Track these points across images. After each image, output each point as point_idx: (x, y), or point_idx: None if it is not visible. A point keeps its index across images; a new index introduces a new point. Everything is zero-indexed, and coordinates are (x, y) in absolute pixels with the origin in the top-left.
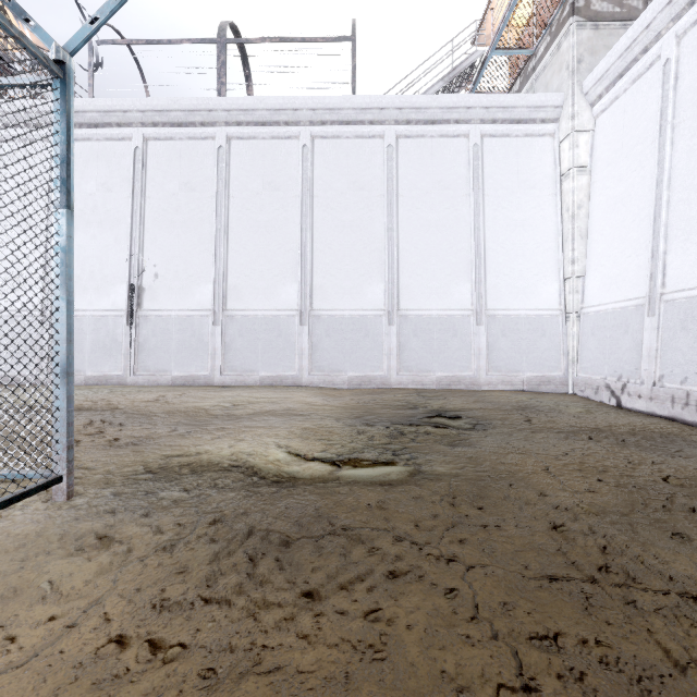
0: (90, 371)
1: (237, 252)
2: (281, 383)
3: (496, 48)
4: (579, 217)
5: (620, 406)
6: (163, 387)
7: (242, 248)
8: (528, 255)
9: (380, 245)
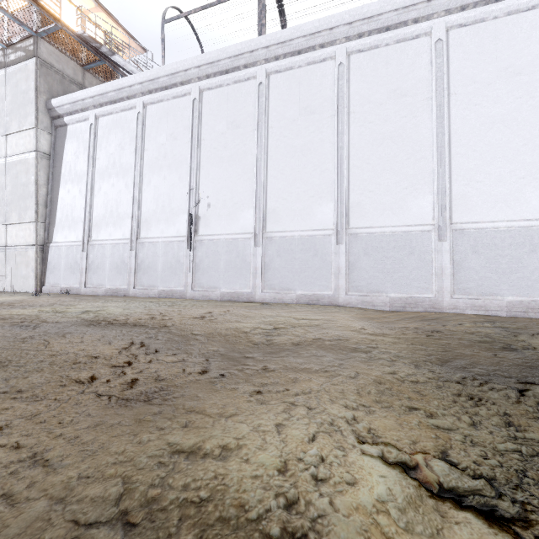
0: (162, 287)
1: (275, 177)
2: (317, 302)
3: None
4: None
5: None
6: (213, 302)
7: (279, 174)
8: None
9: (427, 153)
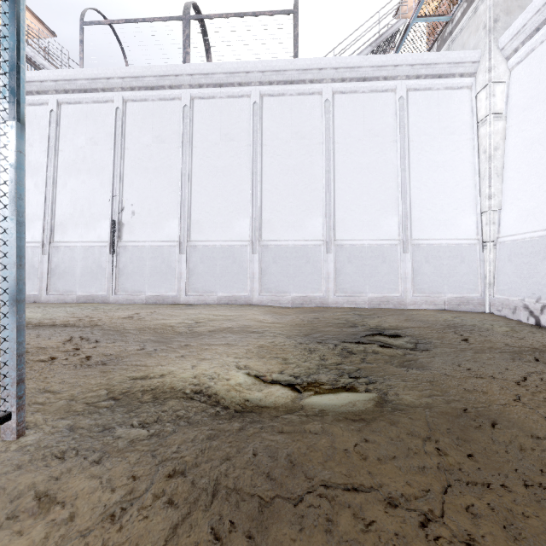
0: (80, 292)
1: (199, 192)
2: (235, 302)
3: (417, 16)
4: (496, 157)
5: (539, 325)
6: (139, 305)
7: (203, 190)
8: (448, 192)
9: (319, 185)
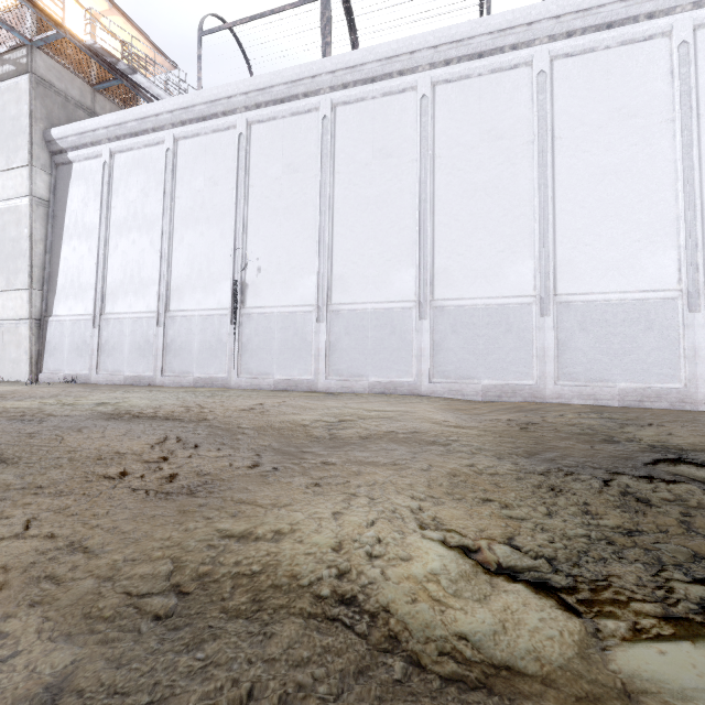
0: (198, 373)
1: (343, 235)
2: (395, 392)
3: None
4: None
5: None
6: (265, 391)
7: (348, 231)
8: None
9: (527, 209)
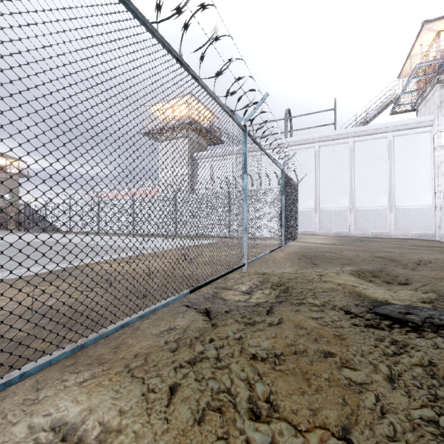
0: None
1: None
2: (308, 233)
3: (404, 92)
4: (441, 167)
5: None
6: None
7: None
8: (416, 183)
9: (347, 183)
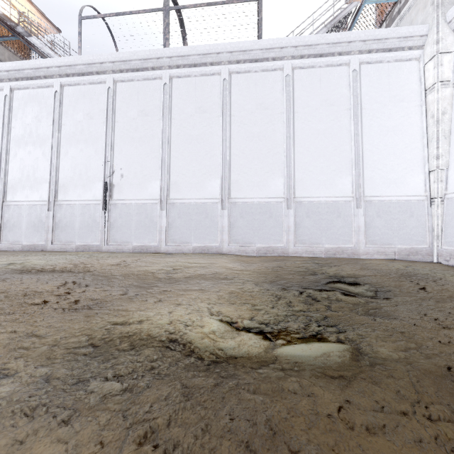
0: (79, 242)
1: (177, 157)
2: (208, 252)
3: None
4: (443, 121)
5: None
6: (126, 253)
7: (180, 155)
8: (398, 153)
9: (280, 149)
